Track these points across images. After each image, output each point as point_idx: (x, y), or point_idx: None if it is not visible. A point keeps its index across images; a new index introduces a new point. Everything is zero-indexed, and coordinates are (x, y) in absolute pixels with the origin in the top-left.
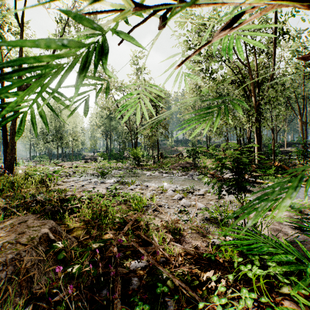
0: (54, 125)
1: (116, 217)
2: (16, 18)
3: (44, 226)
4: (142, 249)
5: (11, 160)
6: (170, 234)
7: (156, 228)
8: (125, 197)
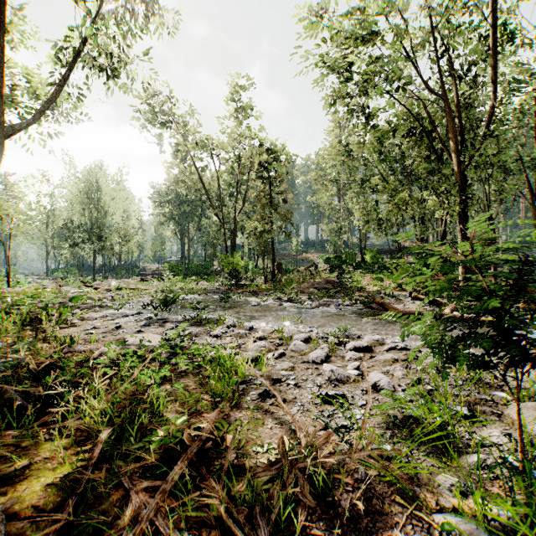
0: (89, 215)
1: (163, 421)
2: None
3: None
4: None
5: None
6: (308, 487)
7: (266, 465)
8: (198, 357)
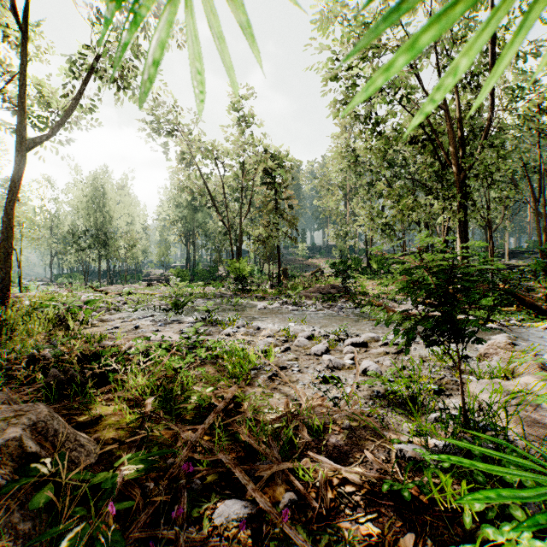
0: (94, 220)
1: (193, 393)
2: (13, 14)
3: (17, 421)
4: (243, 473)
5: (5, 279)
6: (306, 430)
7: (275, 417)
8: (214, 350)
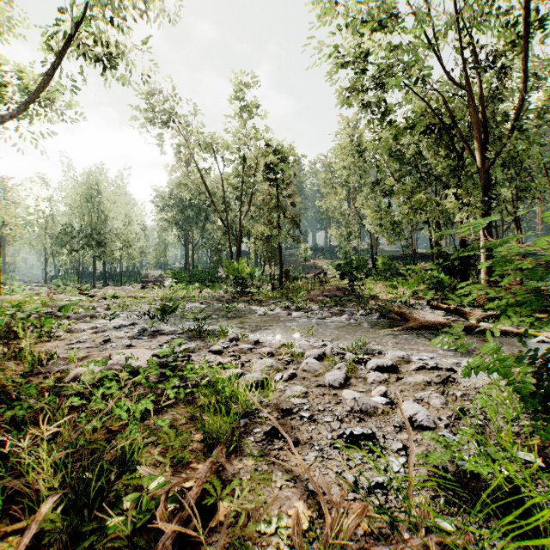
0: (89, 219)
1: (134, 479)
2: None
3: None
4: None
5: None
6: None
7: None
8: (192, 379)
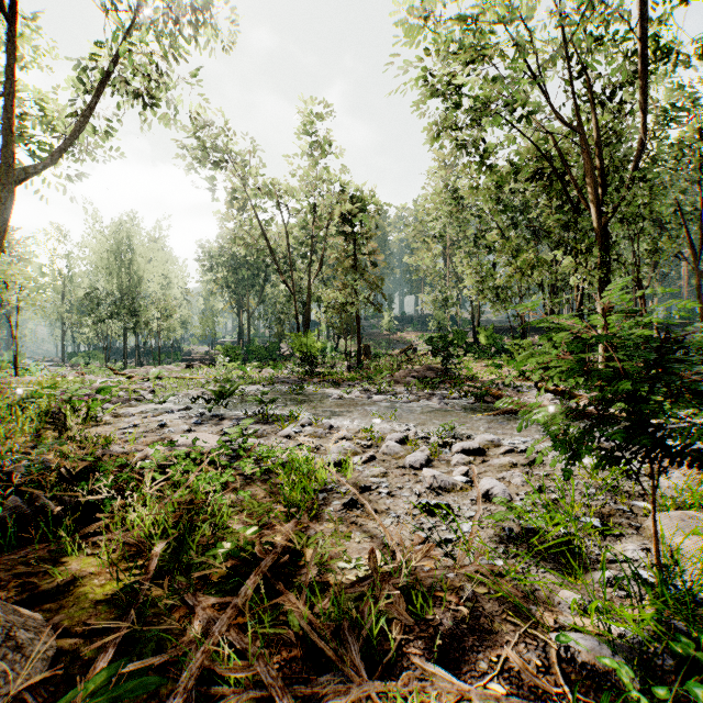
0: (118, 282)
1: (228, 533)
2: None
3: None
4: None
5: None
6: (404, 605)
7: (355, 580)
8: (266, 460)
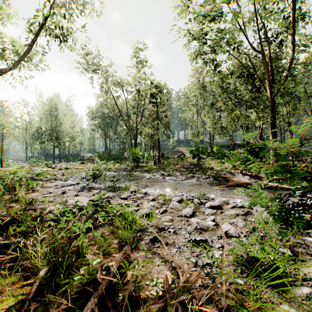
0: (51, 124)
1: (84, 260)
2: None
3: None
4: None
5: None
6: None
7: (155, 298)
8: (111, 213)
